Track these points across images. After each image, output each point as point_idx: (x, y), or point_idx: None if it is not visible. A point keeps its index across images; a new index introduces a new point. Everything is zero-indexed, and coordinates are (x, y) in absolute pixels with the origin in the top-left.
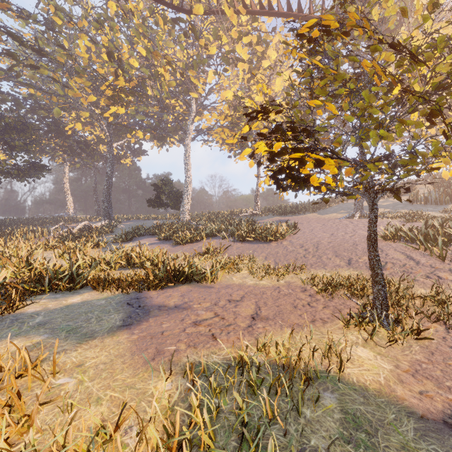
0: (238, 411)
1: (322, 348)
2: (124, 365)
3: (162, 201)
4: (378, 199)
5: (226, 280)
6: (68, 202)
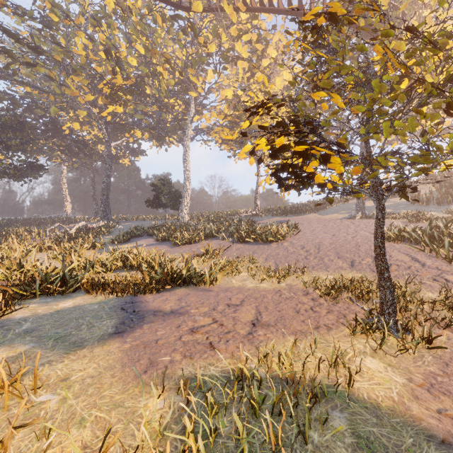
0: (237, 436)
1: (328, 358)
2: (113, 379)
3: (161, 201)
4: (386, 198)
5: (225, 283)
6: (66, 202)
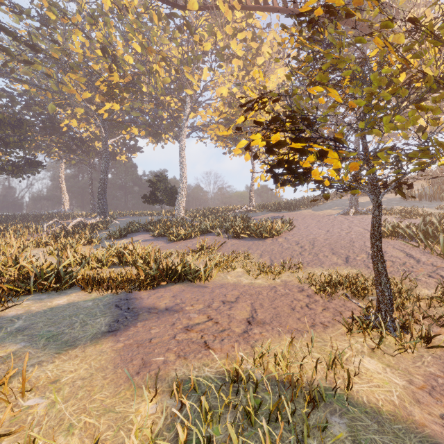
0: None
1: (325, 358)
2: (105, 381)
3: (157, 197)
4: (383, 195)
5: (220, 279)
6: (64, 198)
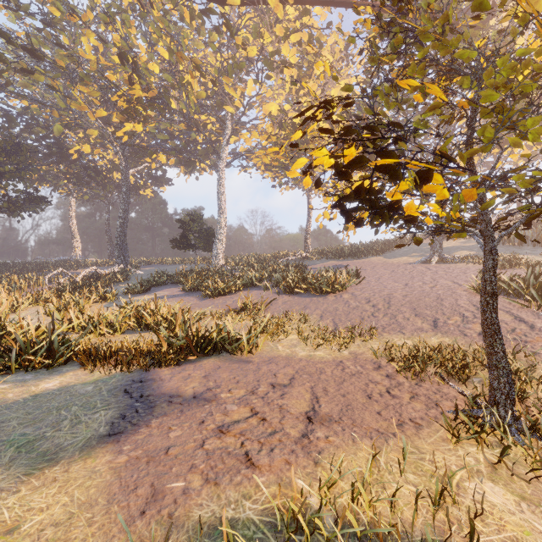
0: None
1: (425, 484)
2: (89, 529)
3: (190, 241)
4: (499, 239)
5: (268, 350)
6: (75, 242)
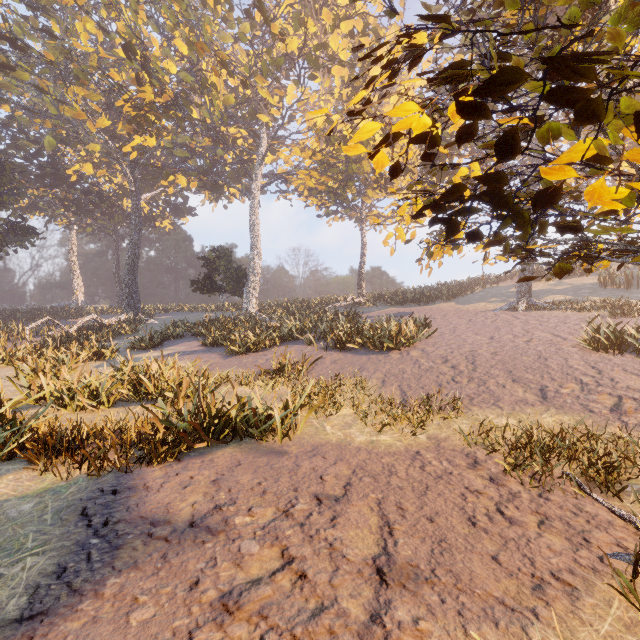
0: None
1: None
2: None
3: (215, 283)
4: None
5: (312, 432)
6: (76, 285)
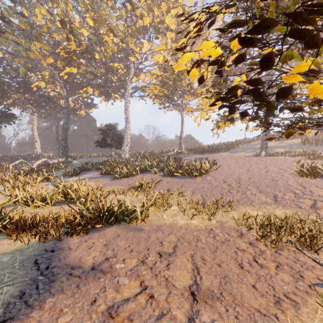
0: None
1: None
2: None
3: (107, 142)
4: None
5: (156, 219)
6: (36, 143)
